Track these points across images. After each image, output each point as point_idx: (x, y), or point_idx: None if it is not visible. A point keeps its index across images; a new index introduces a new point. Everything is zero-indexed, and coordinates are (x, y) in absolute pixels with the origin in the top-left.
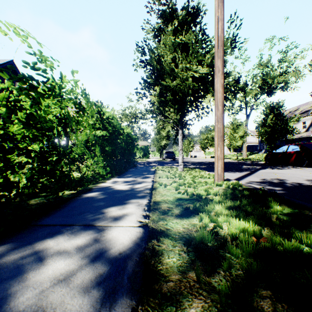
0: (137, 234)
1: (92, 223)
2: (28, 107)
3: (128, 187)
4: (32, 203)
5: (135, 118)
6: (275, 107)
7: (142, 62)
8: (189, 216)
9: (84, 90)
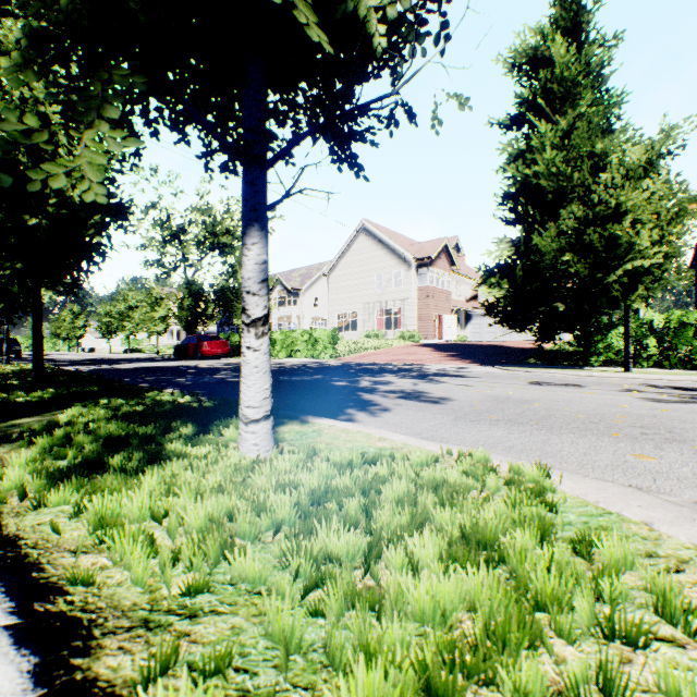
0: None
1: None
2: None
3: None
4: None
5: None
6: (193, 285)
7: None
8: None
9: None
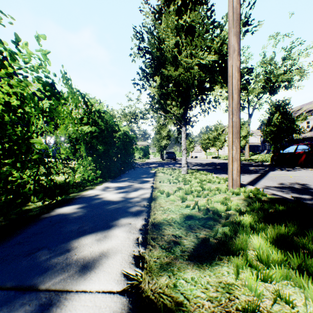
0: None
1: (37, 280)
2: None
3: (121, 197)
4: None
5: (135, 118)
6: (281, 105)
7: (140, 50)
8: (213, 260)
9: (65, 73)
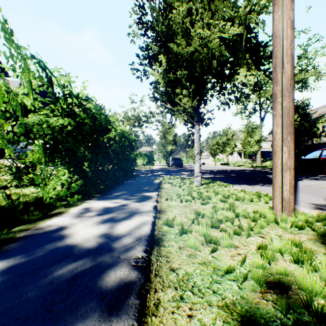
0: None
1: None
2: None
3: (99, 235)
4: None
5: (139, 122)
6: (300, 105)
7: (140, 24)
8: None
9: (6, 21)
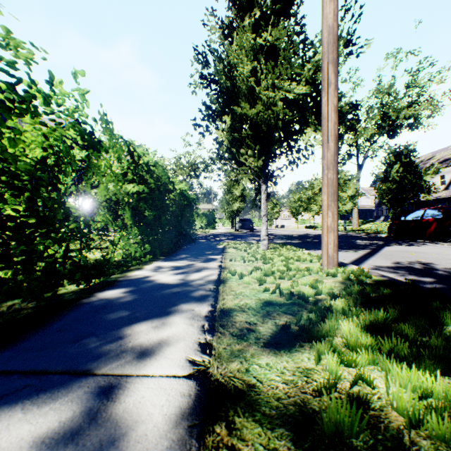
0: (182, 404)
1: (91, 365)
2: (6, 143)
3: (179, 279)
4: (5, 310)
5: (195, 170)
6: (402, 152)
7: (203, 78)
8: (293, 347)
9: (104, 115)
